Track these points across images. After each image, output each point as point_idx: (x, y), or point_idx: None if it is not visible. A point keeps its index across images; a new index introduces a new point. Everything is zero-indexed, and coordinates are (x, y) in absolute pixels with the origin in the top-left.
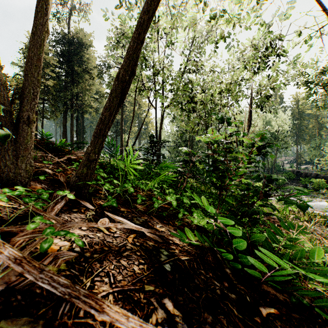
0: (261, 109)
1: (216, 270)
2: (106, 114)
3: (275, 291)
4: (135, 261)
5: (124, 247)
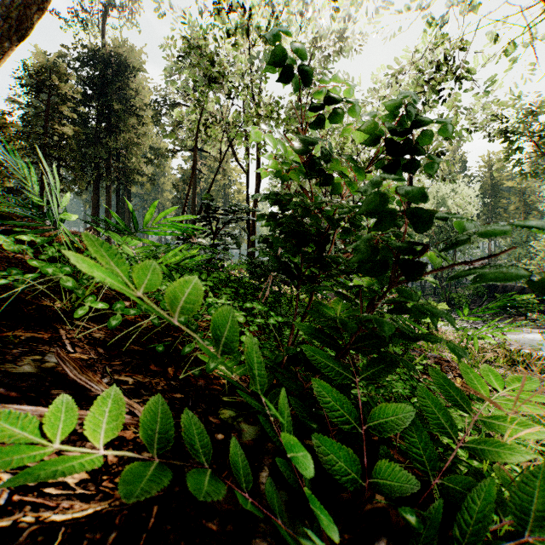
0: (429, 175)
1: None
2: None
3: None
4: None
5: None
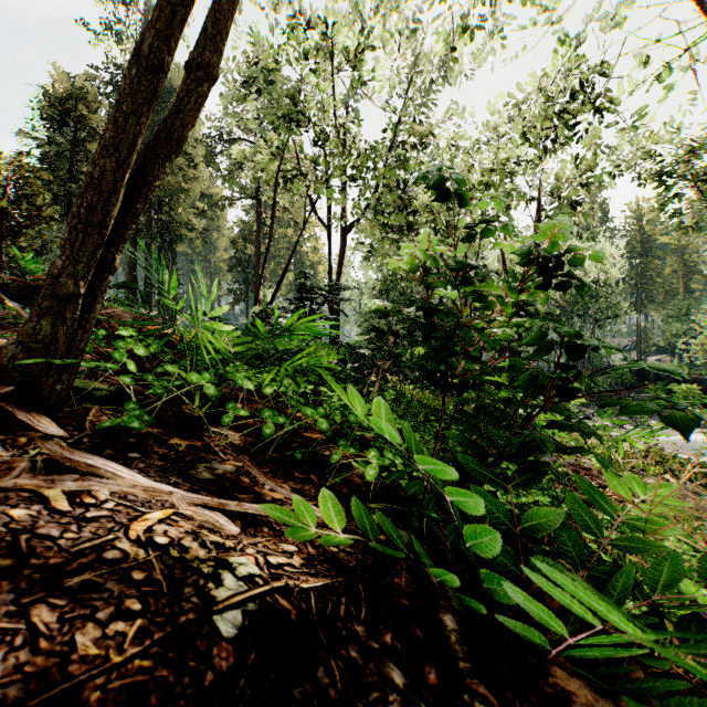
0: None
1: (409, 622)
2: (105, 162)
3: (592, 691)
4: (102, 605)
5: (96, 553)
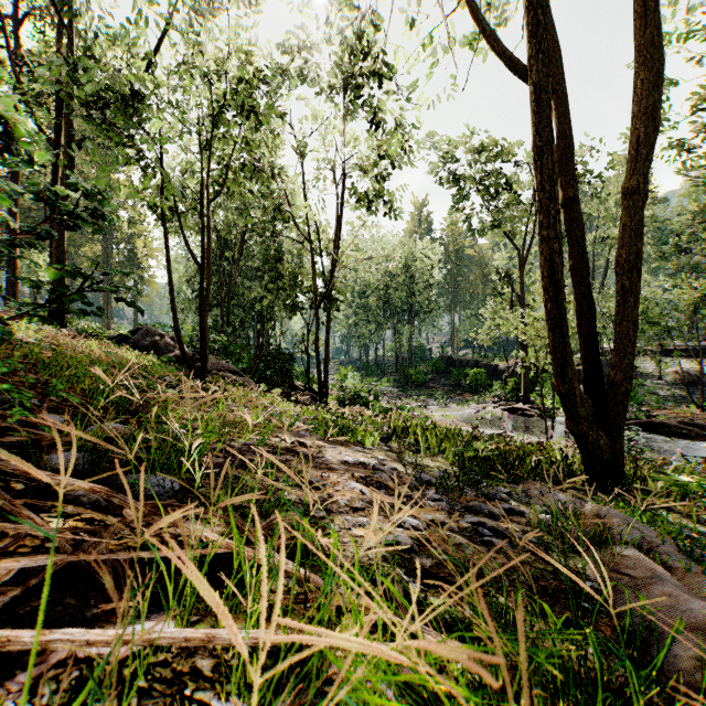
0: (366, 208)
1: None
2: None
3: None
4: None
5: None
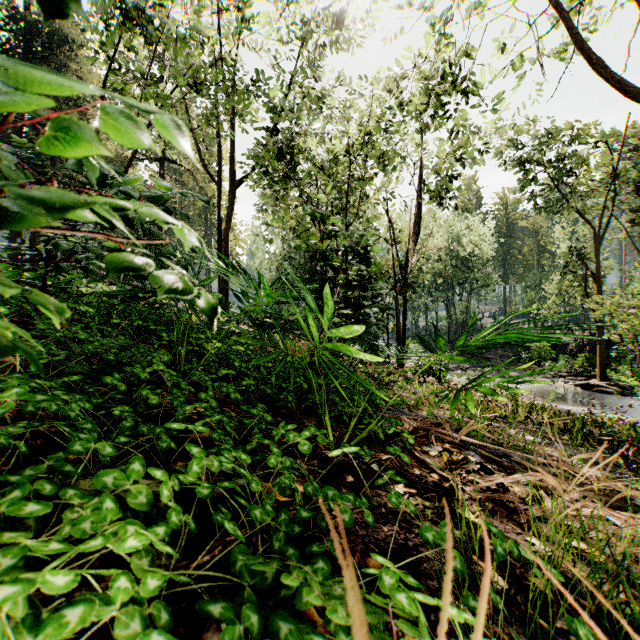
0: (440, 203)
1: None
2: None
3: None
4: None
5: None
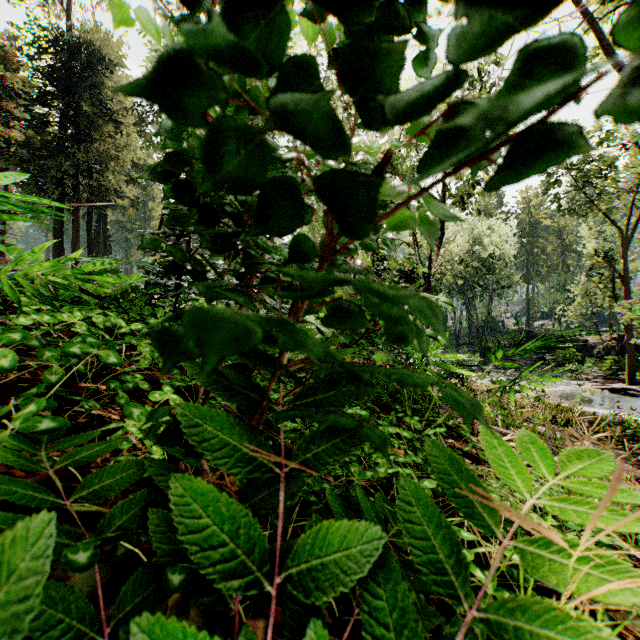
0: (464, 208)
1: None
2: None
3: None
4: None
5: None
